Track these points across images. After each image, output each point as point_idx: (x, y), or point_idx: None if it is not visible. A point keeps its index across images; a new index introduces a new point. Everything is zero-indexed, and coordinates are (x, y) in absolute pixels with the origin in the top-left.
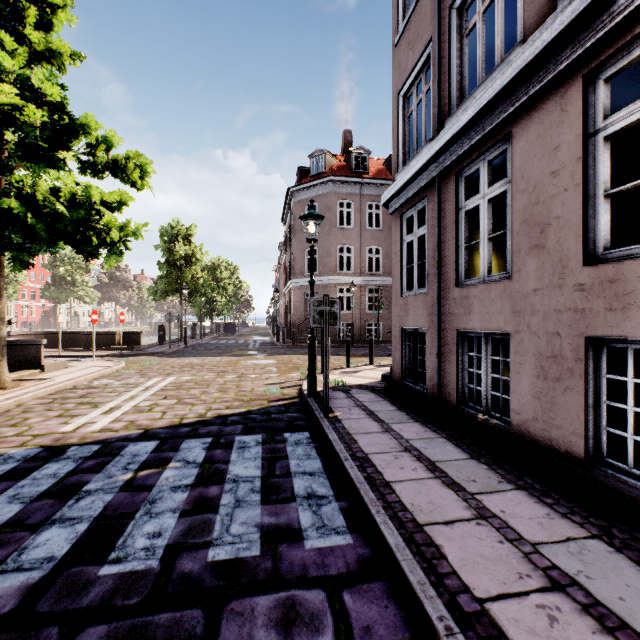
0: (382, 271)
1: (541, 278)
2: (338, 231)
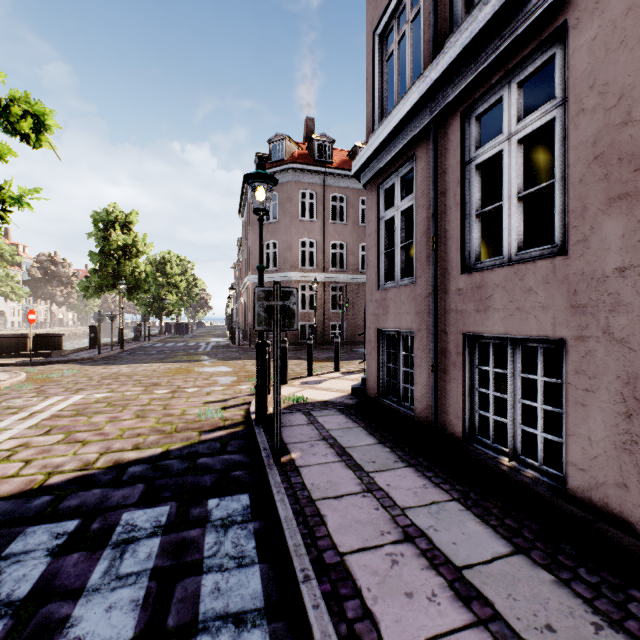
0: (346, 268)
1: (636, 248)
2: (300, 223)
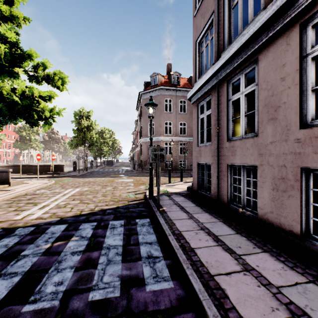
0: (187, 134)
1: (275, 136)
2: (164, 114)
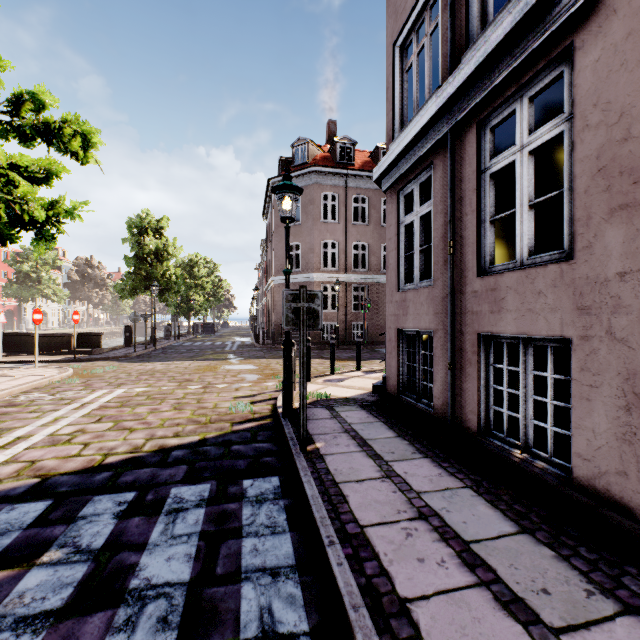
0: (368, 268)
1: (635, 255)
2: (322, 225)
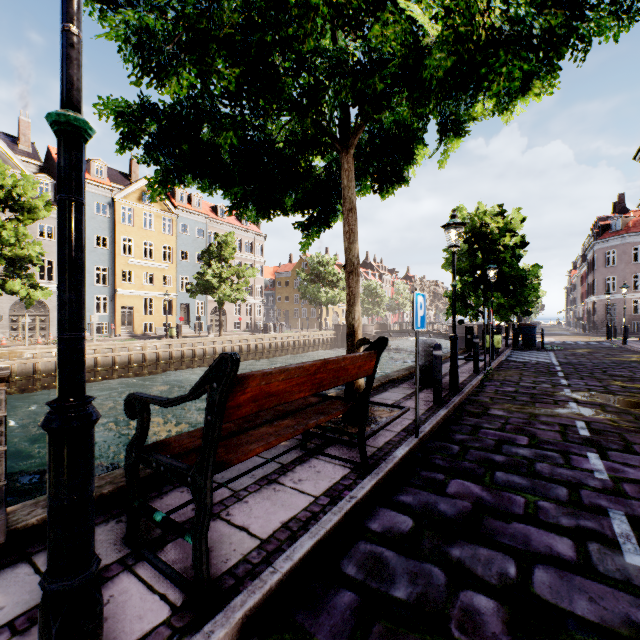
0: None
1: None
2: (632, 266)
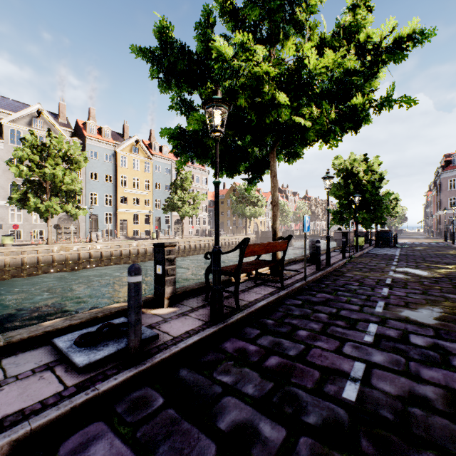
0: None
1: None
2: None
